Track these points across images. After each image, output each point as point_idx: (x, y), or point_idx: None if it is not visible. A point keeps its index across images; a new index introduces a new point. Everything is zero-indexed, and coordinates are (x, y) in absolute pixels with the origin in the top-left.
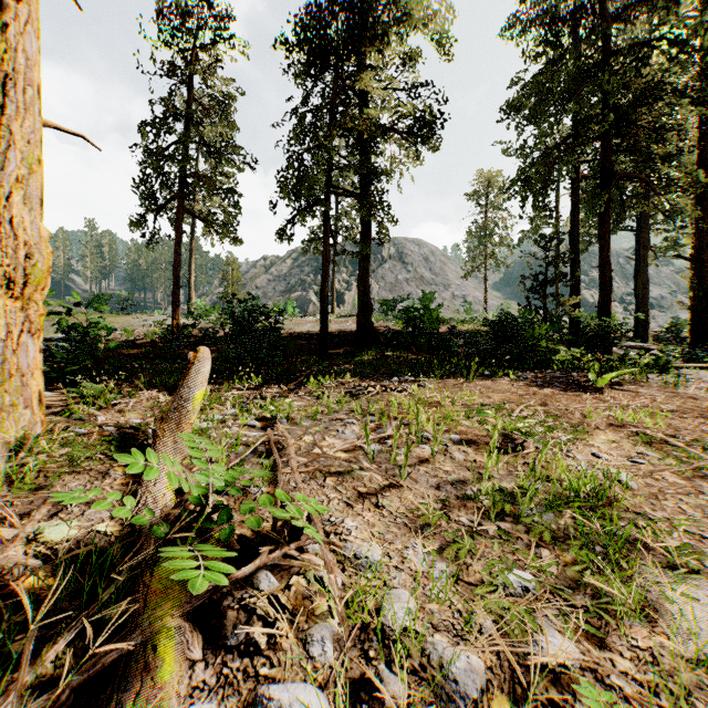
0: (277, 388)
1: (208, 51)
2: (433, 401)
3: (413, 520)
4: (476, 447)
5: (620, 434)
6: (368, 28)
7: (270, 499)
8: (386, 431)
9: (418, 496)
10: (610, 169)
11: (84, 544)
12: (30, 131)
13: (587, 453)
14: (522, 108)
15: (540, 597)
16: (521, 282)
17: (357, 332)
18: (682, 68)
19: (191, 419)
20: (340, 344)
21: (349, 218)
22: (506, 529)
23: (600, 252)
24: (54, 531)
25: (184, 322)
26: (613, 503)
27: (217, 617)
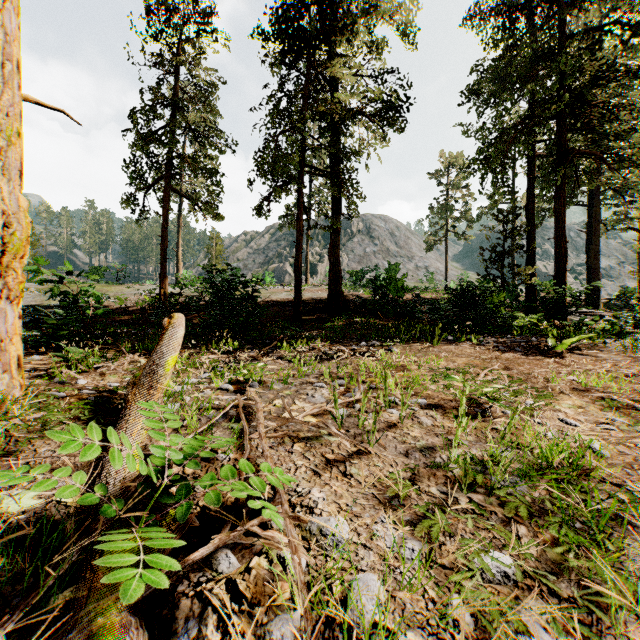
0: (252, 352)
1: (192, 43)
2: (399, 365)
3: (381, 490)
4: (443, 412)
5: (584, 398)
6: (339, 18)
7: (233, 471)
8: (354, 398)
9: (387, 463)
10: (565, 147)
11: (41, 517)
12: (9, 104)
13: (555, 418)
14: (481, 92)
15: (521, 584)
16: (480, 253)
17: (329, 300)
18: (634, 50)
19: (163, 384)
20: (312, 311)
21: (321, 196)
22: (478, 501)
23: (555, 225)
24: (13, 502)
25: (171, 291)
26: (589, 474)
27: (169, 607)
